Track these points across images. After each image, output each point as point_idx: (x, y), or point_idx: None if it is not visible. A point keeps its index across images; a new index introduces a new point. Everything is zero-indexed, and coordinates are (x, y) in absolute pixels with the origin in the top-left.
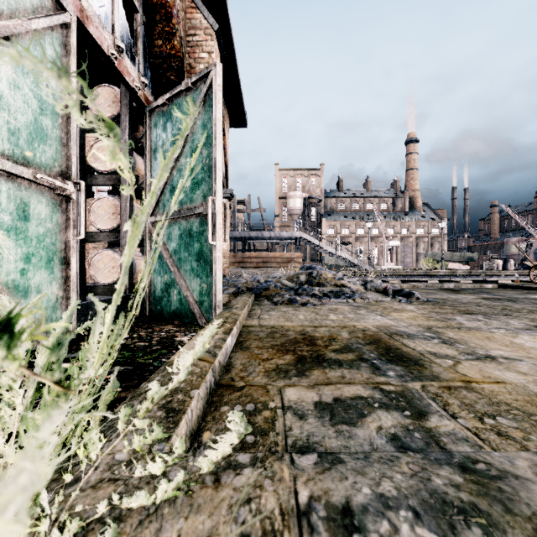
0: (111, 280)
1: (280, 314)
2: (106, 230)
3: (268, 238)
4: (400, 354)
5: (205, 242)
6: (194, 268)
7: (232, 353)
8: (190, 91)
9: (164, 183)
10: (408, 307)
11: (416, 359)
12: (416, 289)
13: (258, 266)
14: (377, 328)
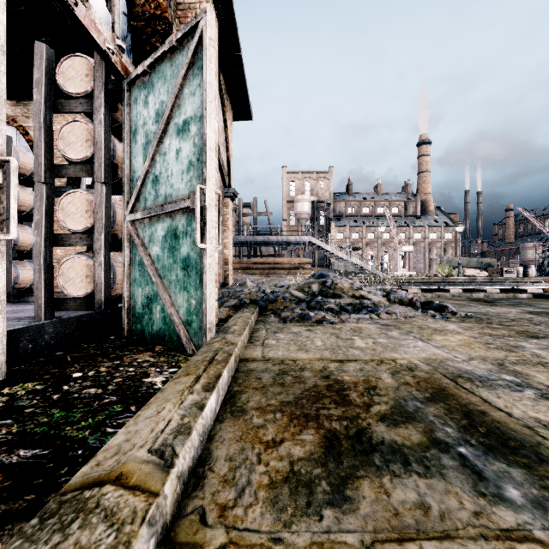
0: (83, 292)
1: (291, 337)
2: (78, 231)
3: (275, 243)
4: (495, 428)
5: (193, 245)
6: (180, 278)
7: (215, 425)
8: (175, 53)
9: (144, 171)
10: (449, 326)
11: (532, 443)
12: (443, 300)
13: (265, 272)
14: (427, 364)
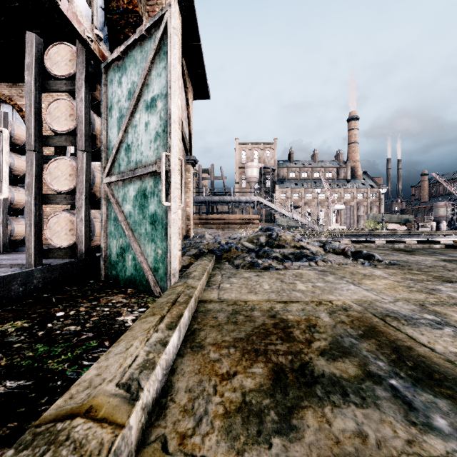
0: (67, 243)
1: (242, 281)
2: (62, 191)
3: (229, 202)
4: (421, 362)
5: (159, 204)
6: (148, 231)
7: (176, 359)
8: (144, 40)
9: (118, 141)
10: (376, 272)
11: (454, 376)
12: (370, 250)
13: (220, 227)
14: (359, 305)
